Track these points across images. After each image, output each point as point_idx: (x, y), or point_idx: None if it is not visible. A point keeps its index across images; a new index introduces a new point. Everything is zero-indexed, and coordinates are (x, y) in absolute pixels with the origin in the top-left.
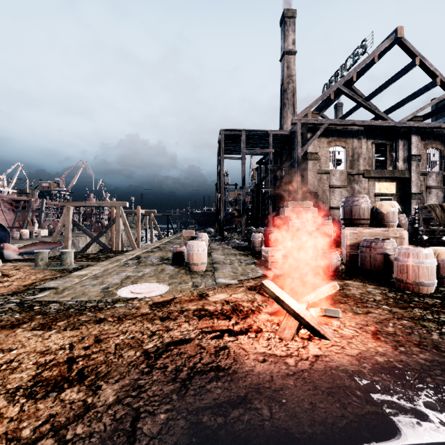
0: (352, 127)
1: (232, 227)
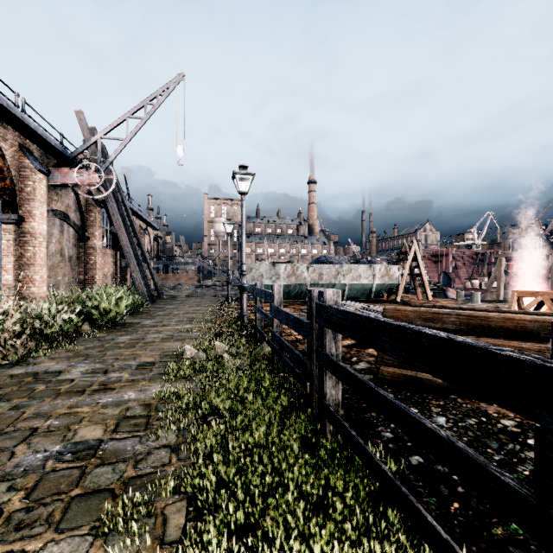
0: None
1: None
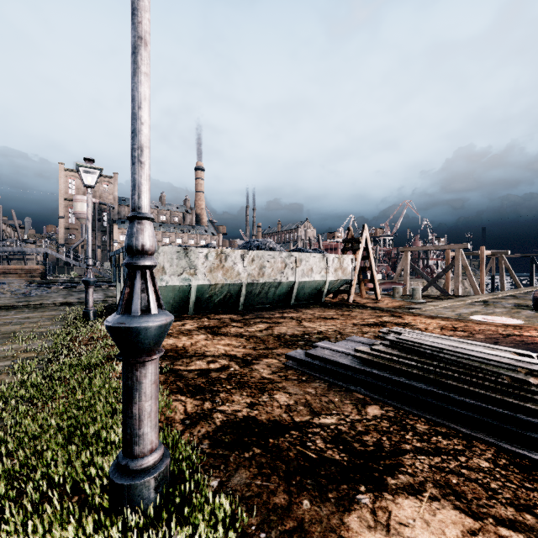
0: None
1: None
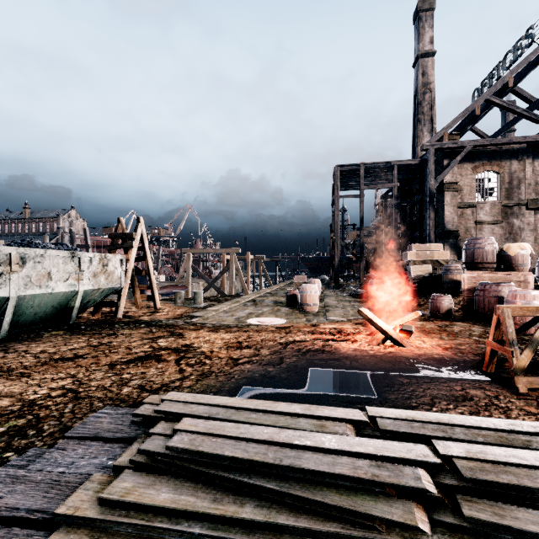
0: (510, 145)
1: (350, 273)
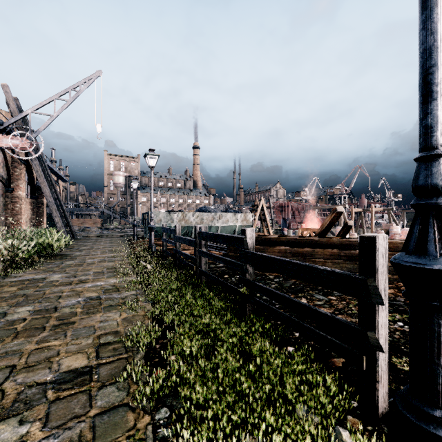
0: None
1: None
